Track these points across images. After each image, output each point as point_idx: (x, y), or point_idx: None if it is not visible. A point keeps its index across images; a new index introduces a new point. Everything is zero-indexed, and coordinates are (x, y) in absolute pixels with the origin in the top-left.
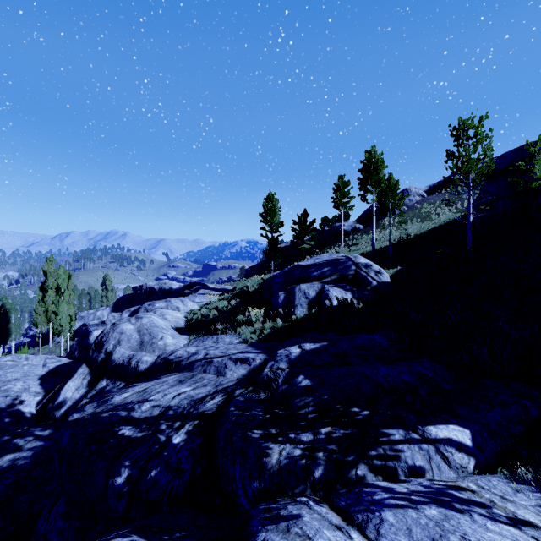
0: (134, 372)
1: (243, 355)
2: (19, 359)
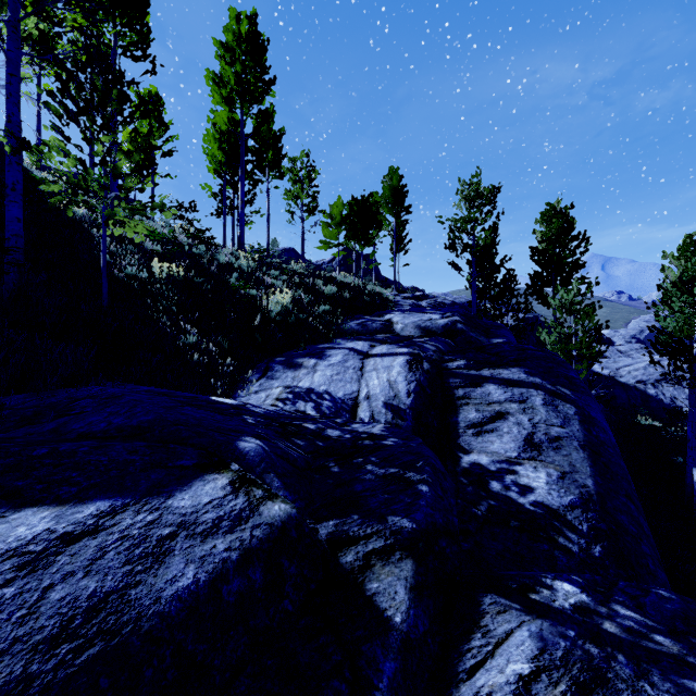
0: None
1: None
2: None
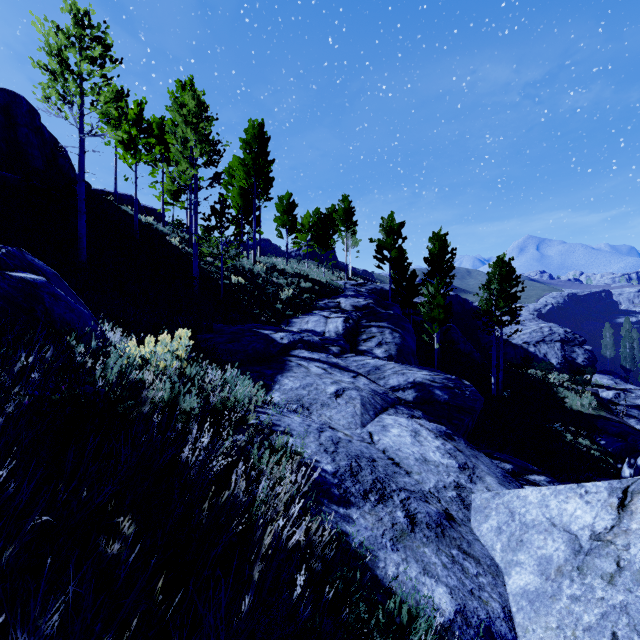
0: None
1: (313, 355)
2: None
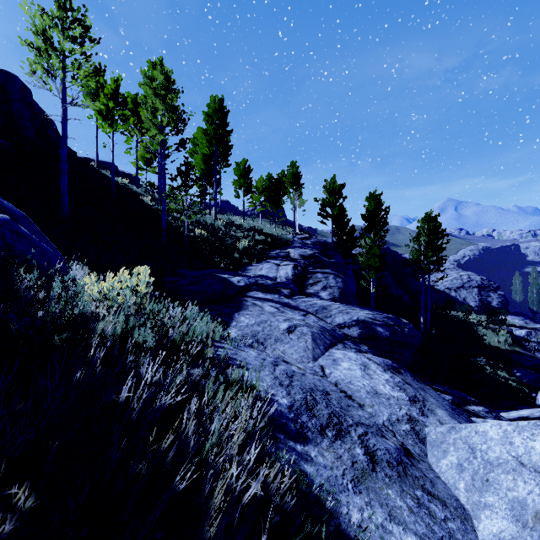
0: None
1: (266, 296)
2: None
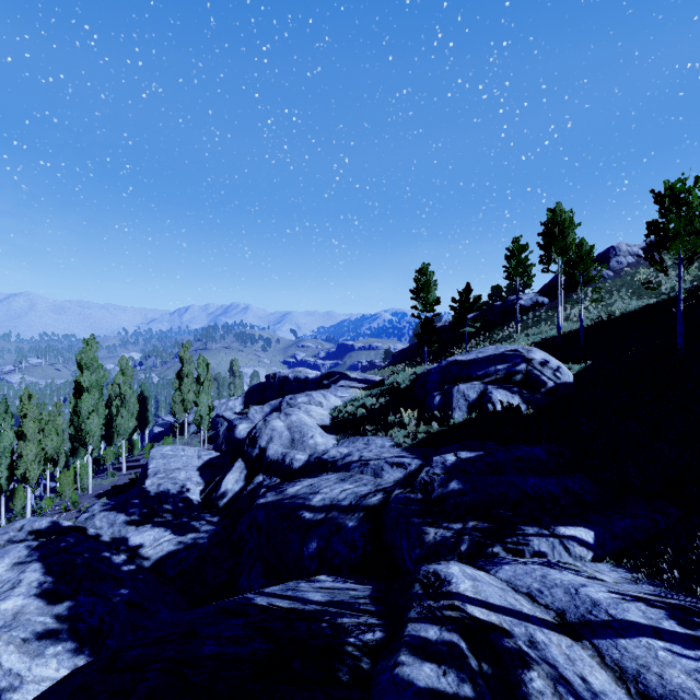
0: (289, 469)
1: (399, 459)
2: (177, 450)
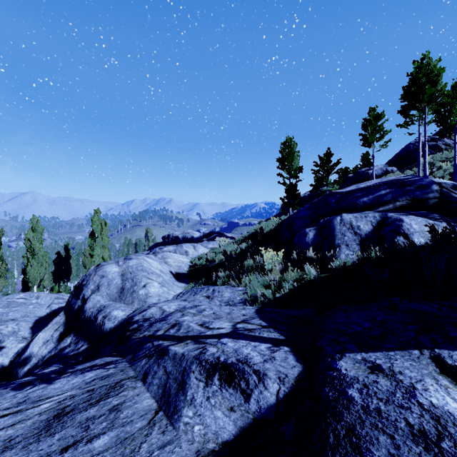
0: (99, 331)
1: (235, 348)
2: (30, 297)
